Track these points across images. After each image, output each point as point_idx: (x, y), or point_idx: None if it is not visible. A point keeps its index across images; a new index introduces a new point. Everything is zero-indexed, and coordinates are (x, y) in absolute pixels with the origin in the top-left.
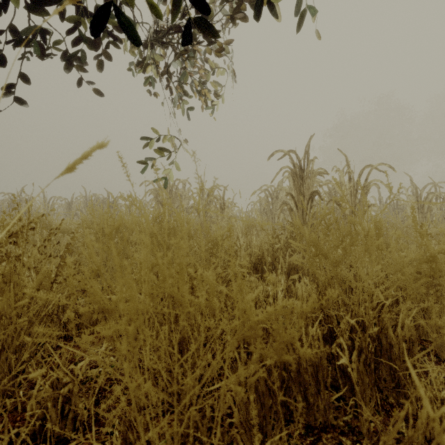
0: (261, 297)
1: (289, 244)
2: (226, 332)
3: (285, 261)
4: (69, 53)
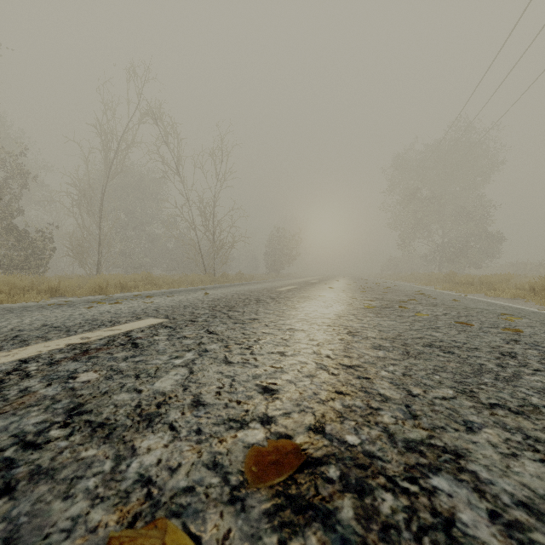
0: None
1: None
2: None
3: None
4: None
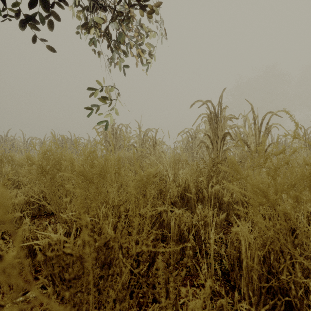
0: (191, 238)
1: (210, 176)
2: (155, 282)
3: (207, 191)
4: (24, 15)
